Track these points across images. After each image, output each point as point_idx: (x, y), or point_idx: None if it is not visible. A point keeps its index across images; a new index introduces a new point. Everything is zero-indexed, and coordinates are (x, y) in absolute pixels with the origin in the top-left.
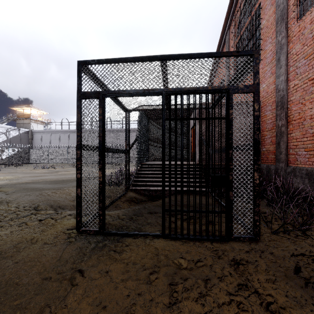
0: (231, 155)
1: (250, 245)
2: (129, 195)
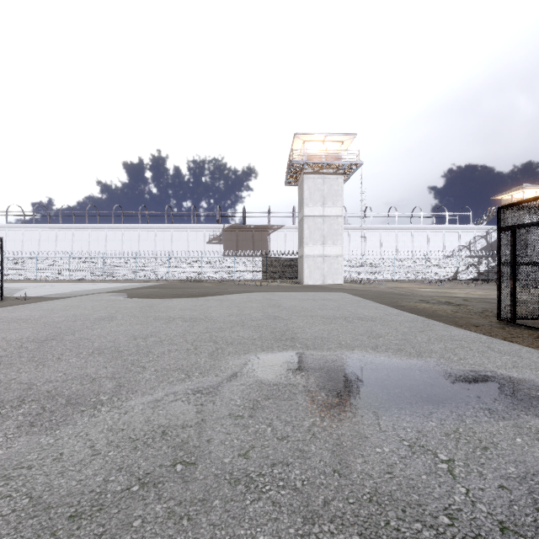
0: None
1: None
2: None
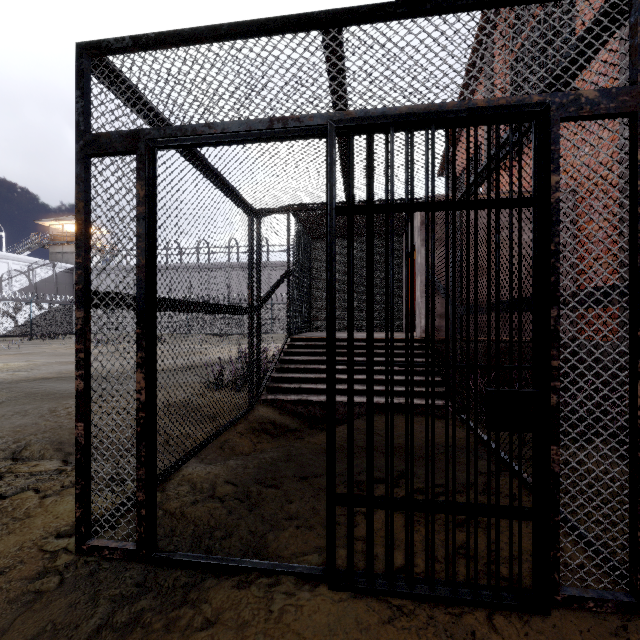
0: (555, 325)
1: (628, 633)
2: (258, 414)
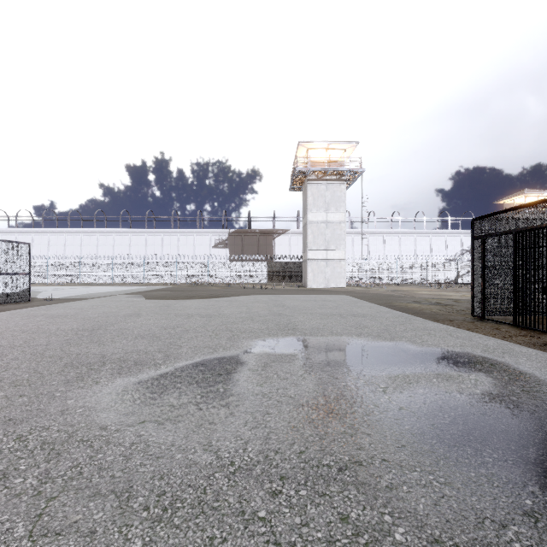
0: None
1: None
2: None
